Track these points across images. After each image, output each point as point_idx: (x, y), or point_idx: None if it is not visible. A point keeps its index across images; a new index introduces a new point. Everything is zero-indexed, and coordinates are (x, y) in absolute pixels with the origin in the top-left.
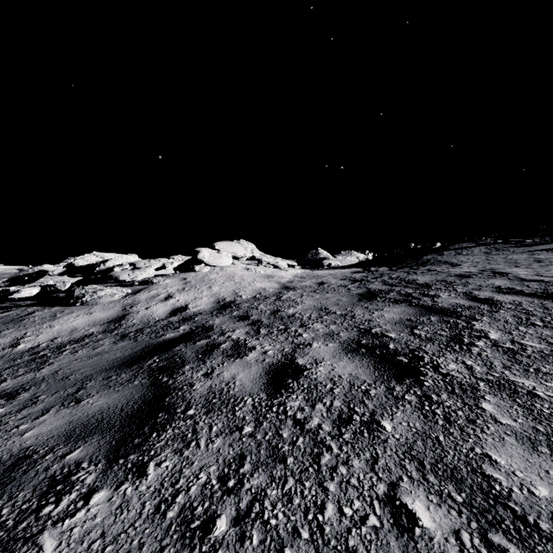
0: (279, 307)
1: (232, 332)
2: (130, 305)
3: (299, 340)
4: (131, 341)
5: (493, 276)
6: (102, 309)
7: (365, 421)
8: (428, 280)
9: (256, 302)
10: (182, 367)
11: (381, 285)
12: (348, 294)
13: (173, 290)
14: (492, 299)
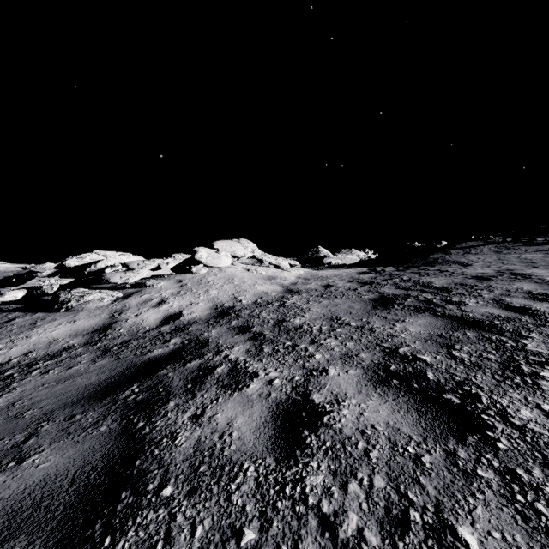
0: (284, 315)
1: (229, 349)
2: (119, 311)
3: (311, 364)
4: (112, 359)
5: (516, 279)
6: (87, 316)
7: (430, 524)
8: (445, 283)
9: (257, 309)
10: (165, 404)
11: (394, 289)
12: (360, 299)
13: (167, 294)
14: (531, 308)
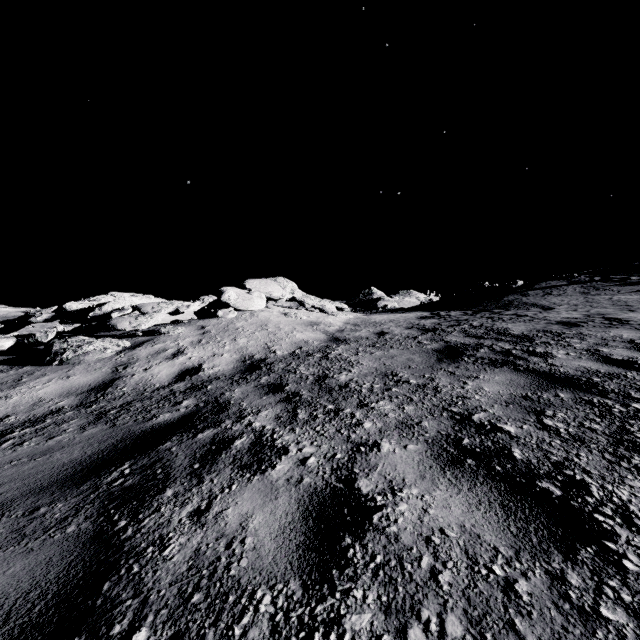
0: (326, 370)
1: (254, 414)
2: (125, 365)
3: (358, 435)
4: (106, 426)
5: (612, 325)
6: (84, 371)
7: None
8: (524, 330)
9: (294, 362)
10: (160, 492)
11: (463, 337)
12: (421, 350)
13: (185, 343)
14: (637, 361)
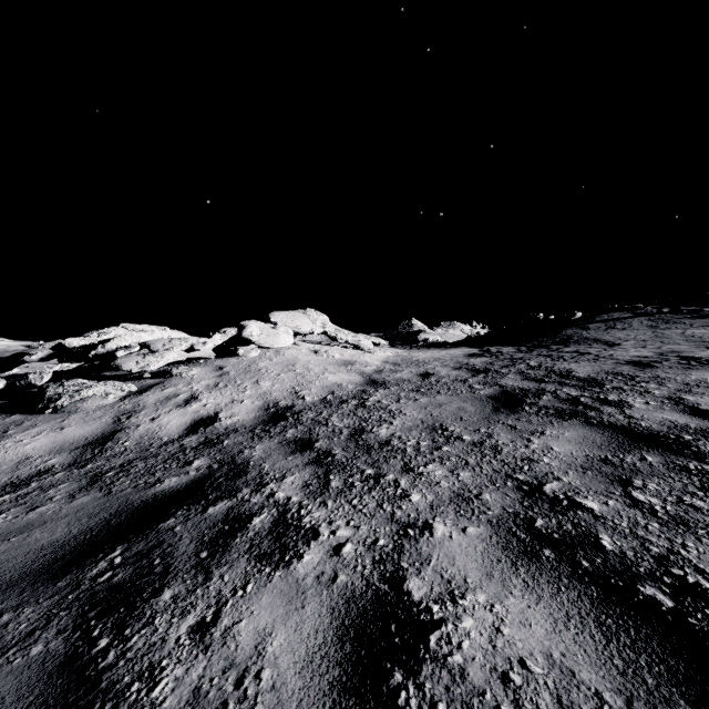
0: (363, 421)
1: (278, 481)
2: (128, 413)
3: (405, 513)
4: (100, 494)
5: (691, 366)
6: (81, 421)
7: None
8: (591, 371)
9: (326, 411)
10: (156, 594)
11: (520, 380)
12: (473, 396)
13: (200, 387)
14: None
